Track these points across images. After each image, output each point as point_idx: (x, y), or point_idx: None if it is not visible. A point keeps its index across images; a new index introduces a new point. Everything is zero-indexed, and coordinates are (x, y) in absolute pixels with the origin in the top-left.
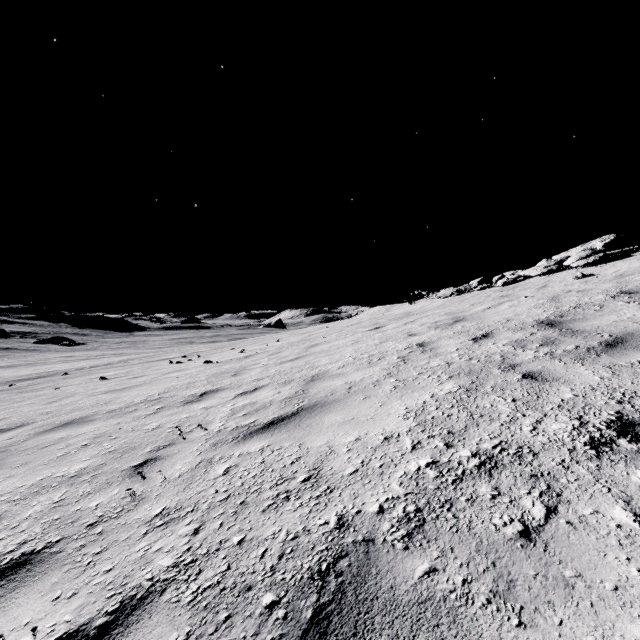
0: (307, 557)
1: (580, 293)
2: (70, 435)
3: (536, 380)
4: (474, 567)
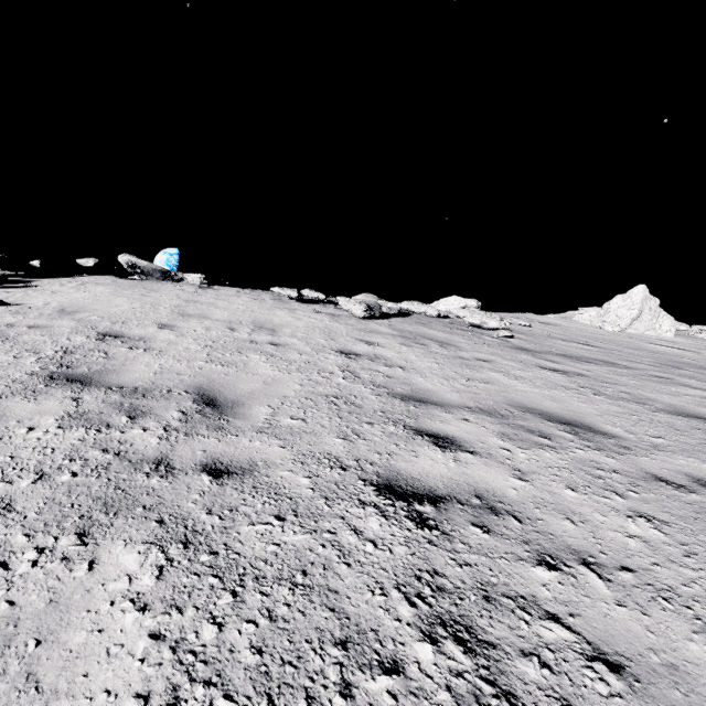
0: None
1: (40, 330)
2: None
3: (238, 474)
4: None
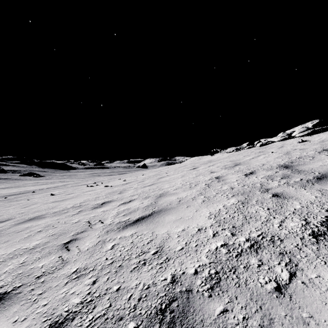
0: (154, 300)
1: (301, 150)
2: (32, 225)
3: (280, 197)
4: (249, 309)
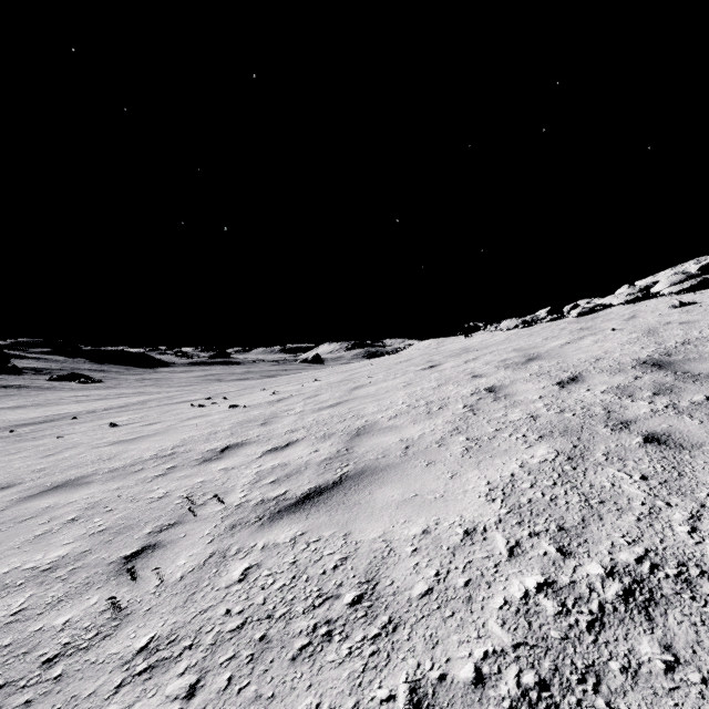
0: None
1: (684, 325)
2: (58, 503)
3: (667, 446)
4: None
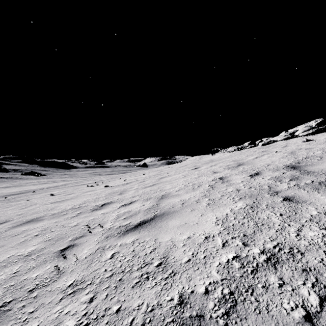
0: None
1: (307, 150)
2: (29, 228)
3: (292, 202)
4: None
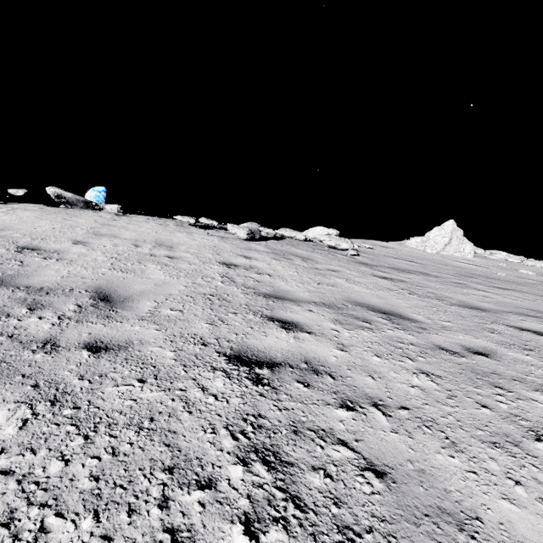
0: None
1: None
2: None
3: (115, 350)
4: (440, 536)
